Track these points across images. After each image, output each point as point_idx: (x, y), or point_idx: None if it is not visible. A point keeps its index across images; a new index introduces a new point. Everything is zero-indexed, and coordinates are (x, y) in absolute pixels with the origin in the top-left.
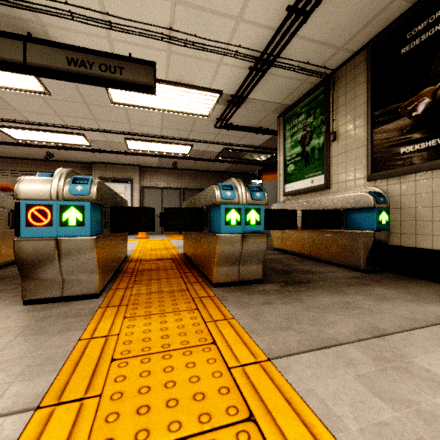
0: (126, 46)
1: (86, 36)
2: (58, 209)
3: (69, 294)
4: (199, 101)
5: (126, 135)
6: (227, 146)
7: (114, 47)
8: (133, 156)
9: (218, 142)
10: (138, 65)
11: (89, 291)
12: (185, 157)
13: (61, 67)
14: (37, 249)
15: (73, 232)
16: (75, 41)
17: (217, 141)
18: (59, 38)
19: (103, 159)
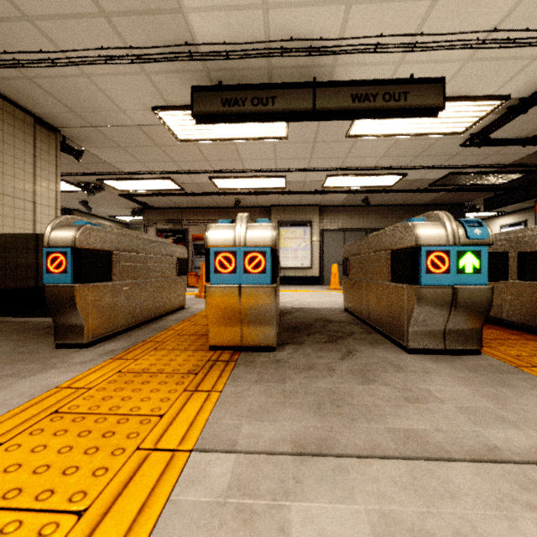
0: (414, 66)
1: (372, 67)
2: (455, 255)
3: (451, 347)
4: (464, 115)
5: (333, 171)
6: (457, 169)
7: (397, 72)
8: (320, 195)
9: (446, 166)
10: (424, 86)
11: (471, 346)
12: (385, 190)
13: (346, 106)
14: (435, 297)
15: (469, 280)
16: (356, 75)
17: (447, 165)
18: (340, 76)
19: (284, 202)
